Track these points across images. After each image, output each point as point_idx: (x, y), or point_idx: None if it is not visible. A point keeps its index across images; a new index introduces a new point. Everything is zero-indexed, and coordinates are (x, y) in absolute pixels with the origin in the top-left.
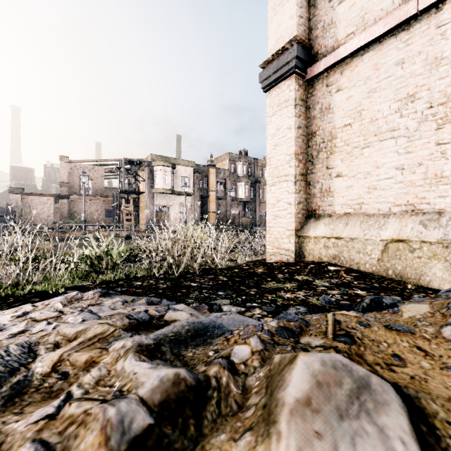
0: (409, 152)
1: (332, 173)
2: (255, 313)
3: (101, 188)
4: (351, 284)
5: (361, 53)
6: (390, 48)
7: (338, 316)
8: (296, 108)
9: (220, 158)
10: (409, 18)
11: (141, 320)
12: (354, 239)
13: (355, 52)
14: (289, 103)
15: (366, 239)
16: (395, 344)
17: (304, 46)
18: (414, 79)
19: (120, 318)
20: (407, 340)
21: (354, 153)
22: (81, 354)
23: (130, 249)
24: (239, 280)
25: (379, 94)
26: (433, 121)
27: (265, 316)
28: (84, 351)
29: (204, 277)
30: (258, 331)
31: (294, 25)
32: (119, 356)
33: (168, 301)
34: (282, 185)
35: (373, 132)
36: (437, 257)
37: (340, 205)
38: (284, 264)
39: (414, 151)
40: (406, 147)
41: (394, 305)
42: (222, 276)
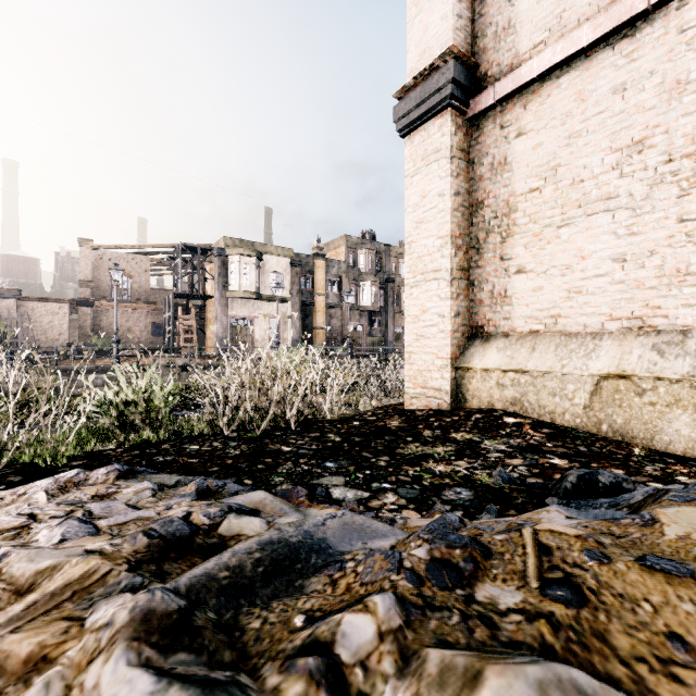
0: (635, 234)
1: (510, 267)
2: (386, 503)
3: (145, 290)
4: (542, 447)
5: (557, 75)
6: (604, 67)
7: (545, 536)
8: (452, 162)
9: (333, 243)
10: (634, 17)
11: (173, 539)
12: (546, 373)
13: (547, 73)
14: (442, 154)
15: (565, 373)
16: (668, 608)
17: (464, 63)
18: (643, 115)
19: (130, 537)
20: (690, 596)
21: (544, 235)
22: (22, 637)
23: (188, 388)
24: (361, 440)
25: (585, 139)
26: (674, 183)
27: (403, 508)
28: (32, 630)
29: (303, 435)
30: (393, 571)
31: (449, 29)
32: (97, 647)
33: (237, 486)
34: (430, 286)
35: (576, 202)
36: (682, 404)
37: (522, 318)
38: (433, 413)
39: (642, 232)
40: (629, 226)
41: (618, 486)
42: (333, 434)
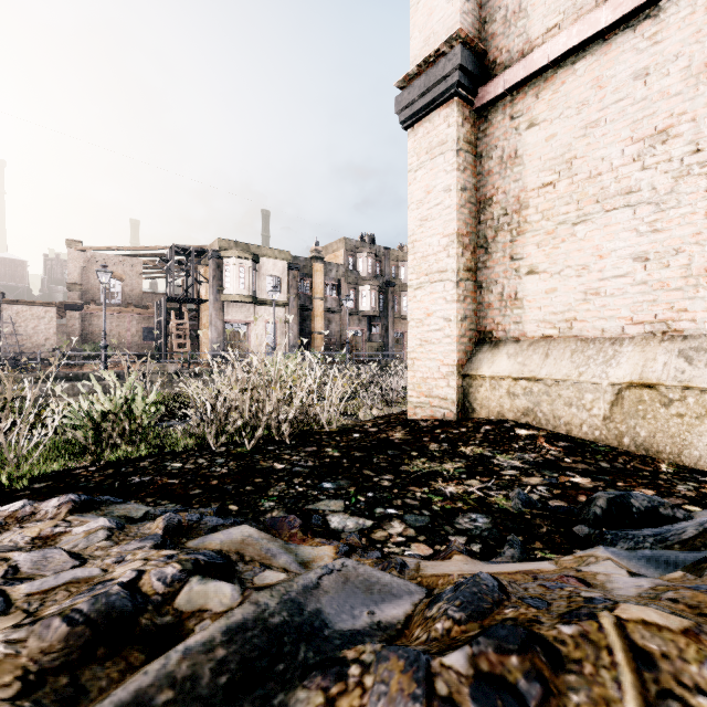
0: (658, 230)
1: (521, 268)
2: (393, 534)
3: (136, 293)
4: (560, 463)
5: (572, 61)
6: (624, 50)
7: (637, 633)
8: (459, 155)
9: (332, 246)
10: None
11: (106, 624)
12: (562, 381)
13: (561, 58)
14: (448, 147)
15: (582, 381)
16: None
17: (472, 49)
18: (667, 102)
19: (40, 627)
20: None
21: (559, 232)
22: None
23: (177, 396)
24: (362, 455)
25: (604, 129)
26: (702, 175)
27: (412, 540)
28: None
29: (298, 450)
30: (421, 701)
31: (455, 12)
32: None
33: (217, 519)
34: (436, 288)
35: (594, 197)
36: None
37: (534, 322)
38: (438, 424)
39: (666, 229)
40: (652, 222)
41: (654, 512)
42: (331, 448)
